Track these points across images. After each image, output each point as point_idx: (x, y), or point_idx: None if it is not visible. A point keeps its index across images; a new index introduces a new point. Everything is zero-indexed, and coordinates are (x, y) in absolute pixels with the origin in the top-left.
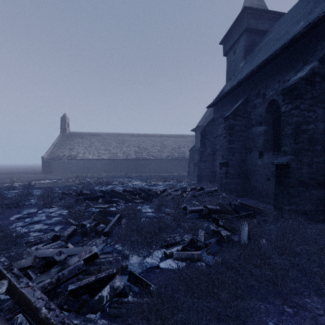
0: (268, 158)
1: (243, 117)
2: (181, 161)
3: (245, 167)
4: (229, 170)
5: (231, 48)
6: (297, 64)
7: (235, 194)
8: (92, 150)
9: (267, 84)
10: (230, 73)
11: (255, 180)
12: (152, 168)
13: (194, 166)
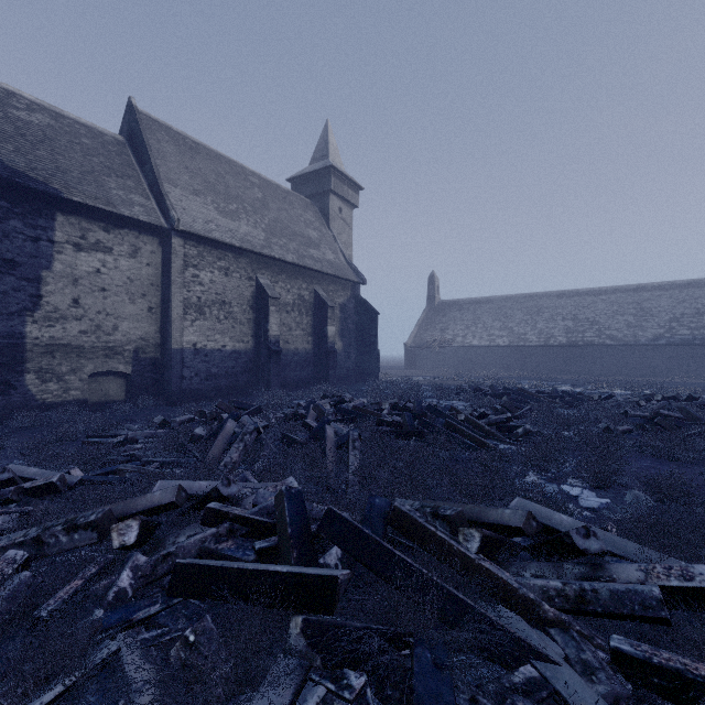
0: None
1: None
2: (699, 348)
3: None
4: None
5: None
6: None
7: None
8: (477, 330)
9: None
10: None
11: None
12: (609, 364)
13: None
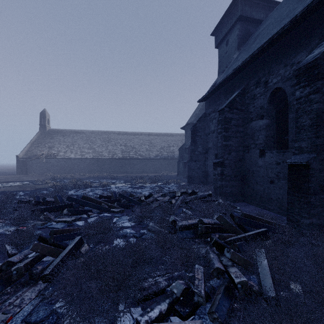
0: (272, 157)
1: (240, 109)
2: (170, 160)
3: (242, 167)
4: (224, 171)
5: (224, 39)
6: (310, 41)
7: (232, 199)
8: (74, 149)
9: (270, 70)
10: (223, 66)
11: (255, 182)
12: (140, 168)
13: (183, 166)
